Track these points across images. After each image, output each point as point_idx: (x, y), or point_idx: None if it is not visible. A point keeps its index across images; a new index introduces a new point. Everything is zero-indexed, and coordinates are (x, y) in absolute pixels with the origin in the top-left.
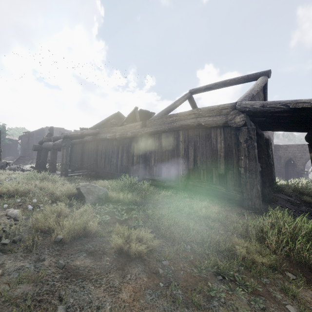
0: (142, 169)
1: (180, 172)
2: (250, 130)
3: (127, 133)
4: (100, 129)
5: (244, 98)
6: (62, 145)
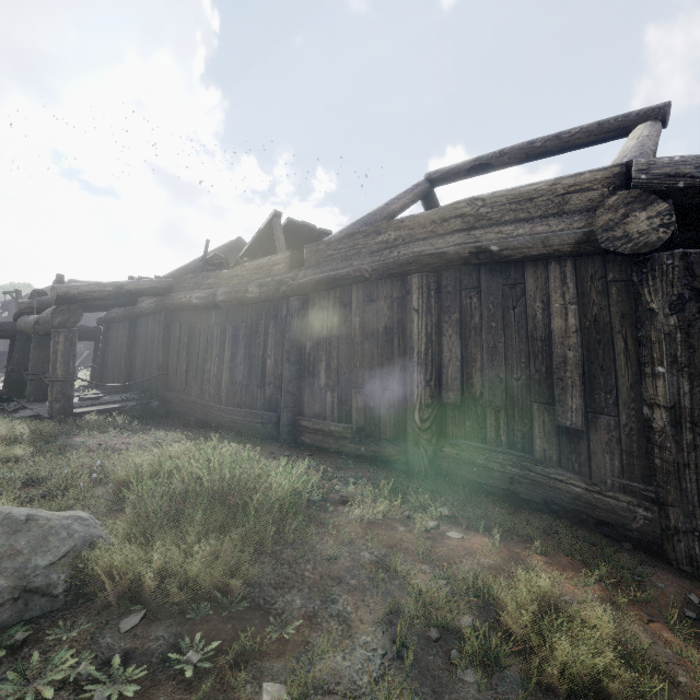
0: (289, 397)
1: (413, 414)
2: (695, 263)
3: (247, 288)
4: (176, 279)
5: None
6: (52, 322)
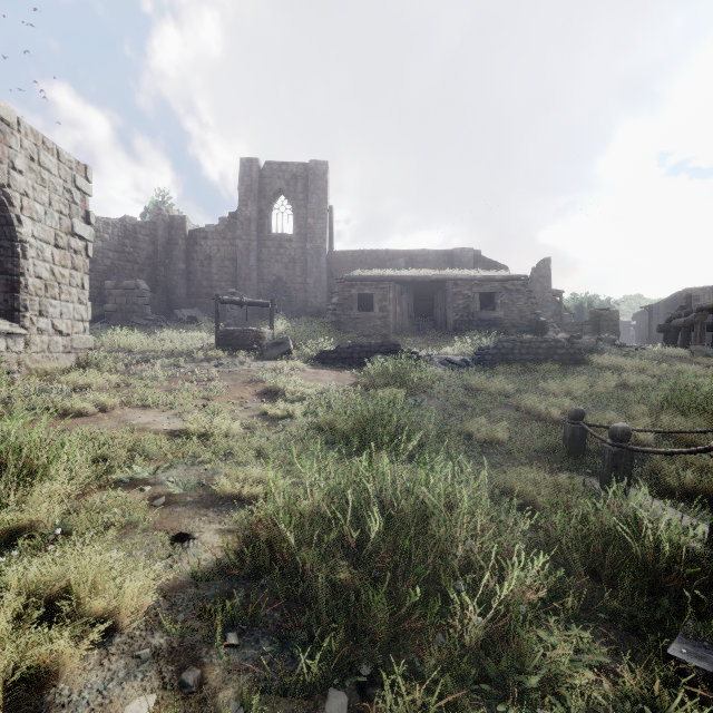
0: None
1: None
2: None
3: None
4: None
5: None
6: (694, 320)
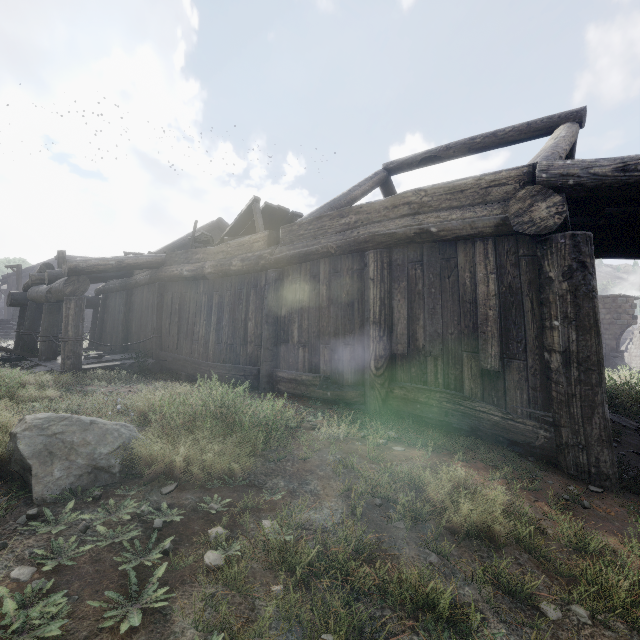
0: (267, 353)
1: (370, 364)
2: (581, 242)
3: (232, 262)
4: (168, 255)
5: (546, 160)
6: (64, 290)
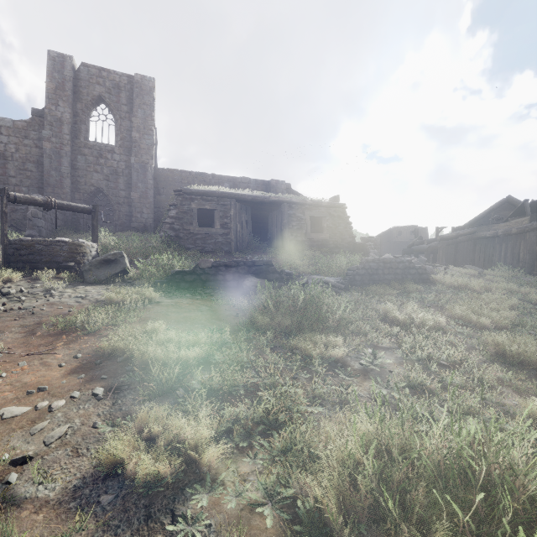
0: (528, 265)
1: None
2: None
3: (511, 230)
4: (478, 228)
5: None
6: (438, 246)
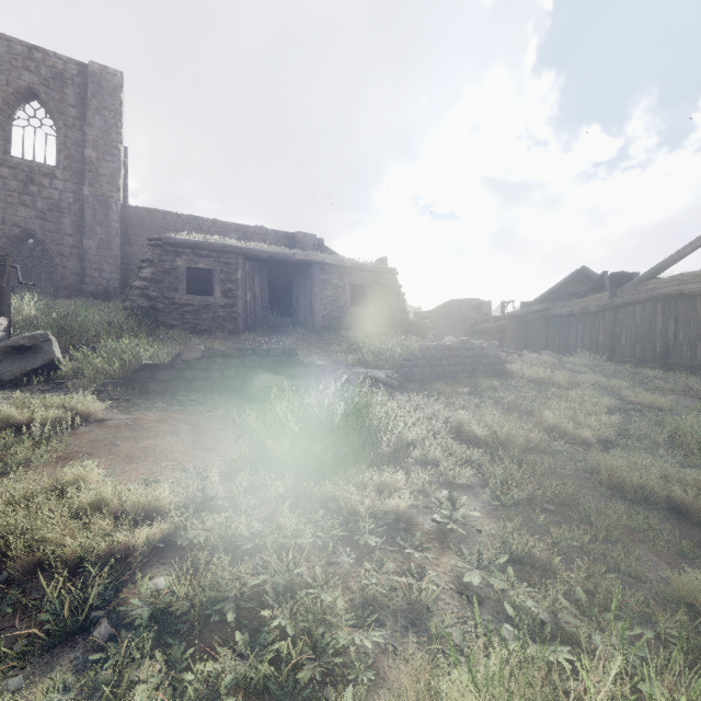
0: (608, 350)
1: (657, 350)
2: None
3: (589, 307)
4: (552, 304)
5: None
6: (506, 326)
